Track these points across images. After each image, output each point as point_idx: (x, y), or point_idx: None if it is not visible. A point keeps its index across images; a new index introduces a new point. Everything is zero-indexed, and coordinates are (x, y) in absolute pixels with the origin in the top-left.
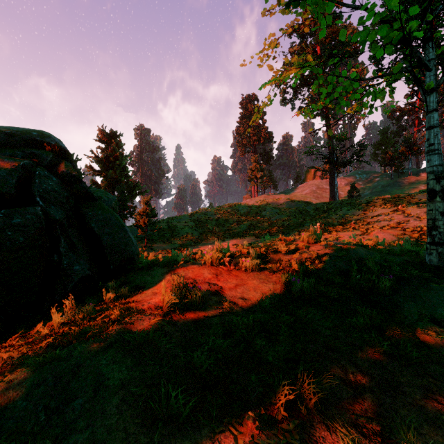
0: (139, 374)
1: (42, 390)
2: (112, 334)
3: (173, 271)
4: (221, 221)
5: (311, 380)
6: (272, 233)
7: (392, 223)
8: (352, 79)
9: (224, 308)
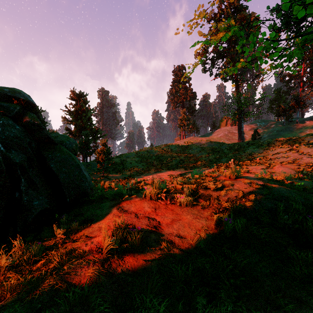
0: None
1: None
2: (45, 288)
3: (118, 204)
4: (159, 157)
5: None
6: (196, 166)
7: (289, 159)
8: (272, 40)
9: (162, 249)
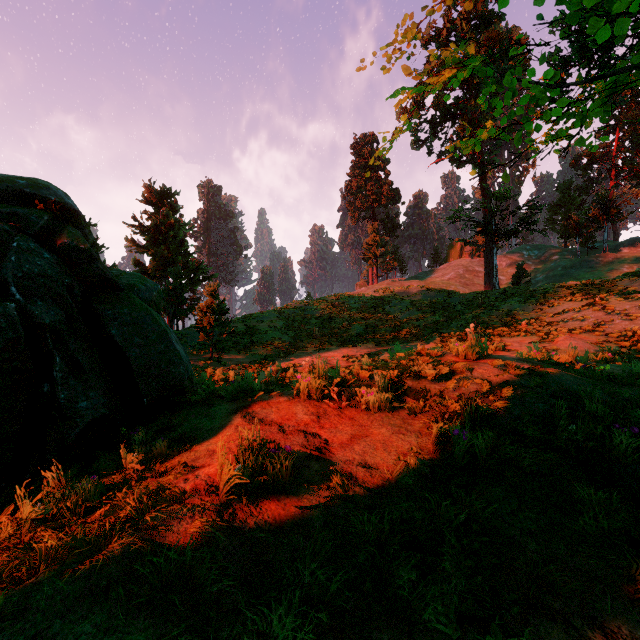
0: None
1: None
2: (114, 554)
3: (245, 409)
4: (324, 320)
5: None
6: (400, 338)
7: (586, 323)
8: (547, 85)
9: (332, 487)
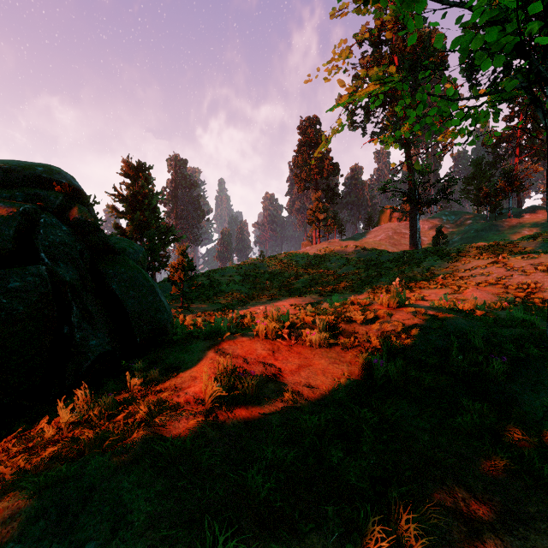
0: (173, 504)
1: (41, 526)
2: (137, 441)
3: (216, 346)
4: (275, 275)
5: (410, 516)
6: (339, 290)
7: (490, 278)
8: (448, 98)
9: (285, 400)
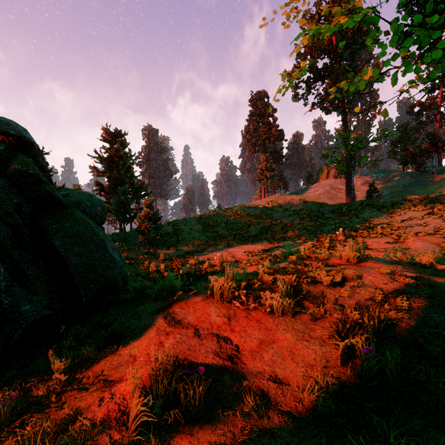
0: None
1: None
2: None
3: (166, 309)
4: (230, 224)
5: None
6: (286, 238)
7: (428, 228)
8: (431, 27)
9: (246, 412)
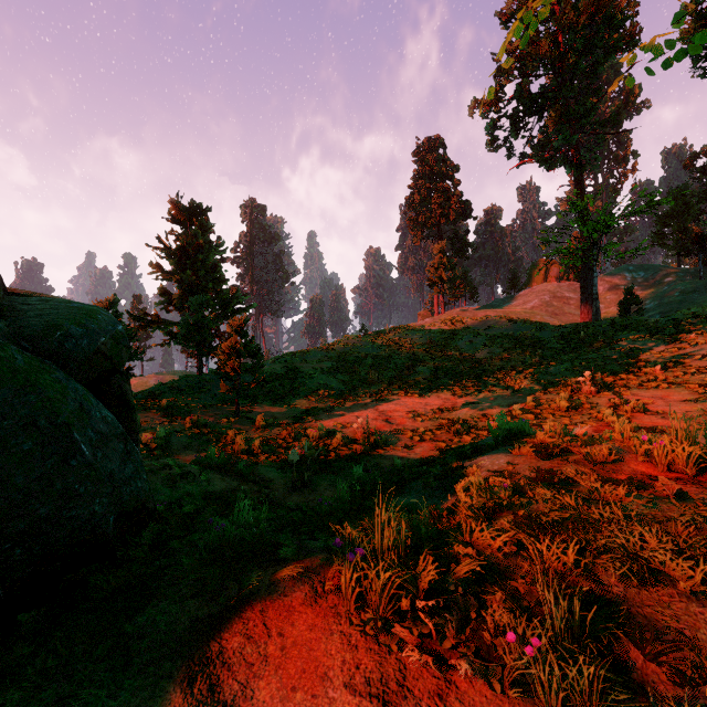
0: None
1: None
2: None
3: (204, 635)
4: (382, 360)
5: None
6: (482, 385)
7: None
8: None
9: None
